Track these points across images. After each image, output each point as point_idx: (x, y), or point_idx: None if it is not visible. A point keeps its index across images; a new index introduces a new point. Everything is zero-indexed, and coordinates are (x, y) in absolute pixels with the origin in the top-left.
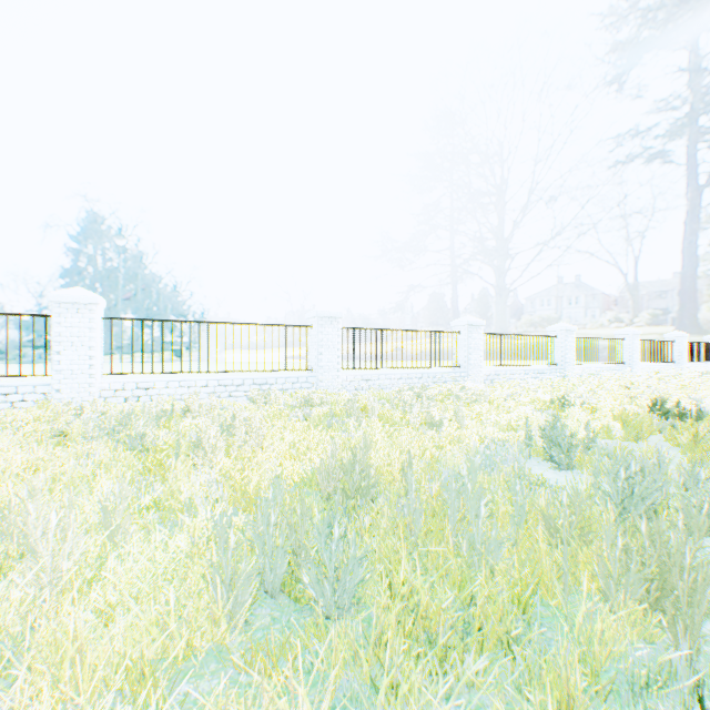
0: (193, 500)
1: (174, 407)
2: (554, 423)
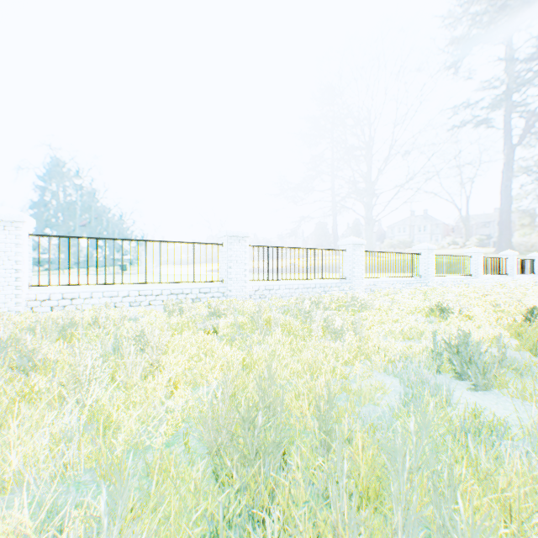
0: (36, 465)
1: (82, 319)
2: (465, 338)
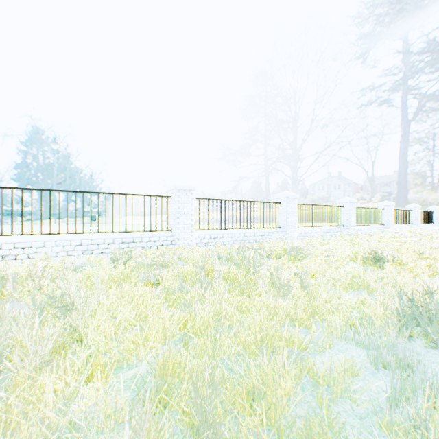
0: None
1: (14, 273)
2: None
